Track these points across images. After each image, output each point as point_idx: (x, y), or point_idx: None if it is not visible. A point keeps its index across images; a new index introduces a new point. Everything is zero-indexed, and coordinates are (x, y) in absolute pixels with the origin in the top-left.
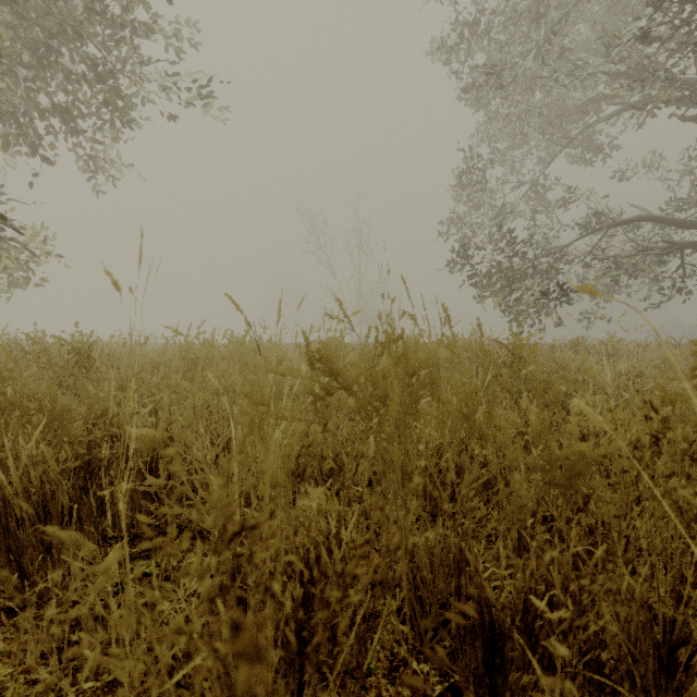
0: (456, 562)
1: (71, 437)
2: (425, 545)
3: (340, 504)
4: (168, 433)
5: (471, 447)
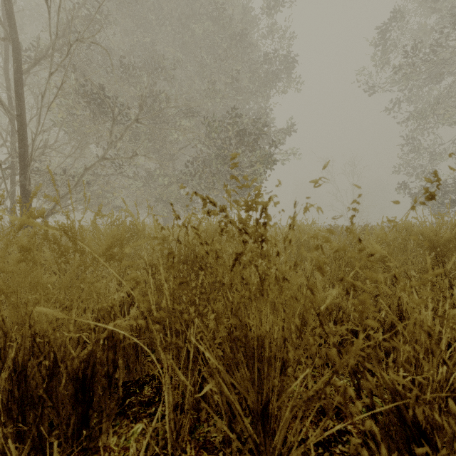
0: None
1: None
2: None
3: None
4: None
5: None
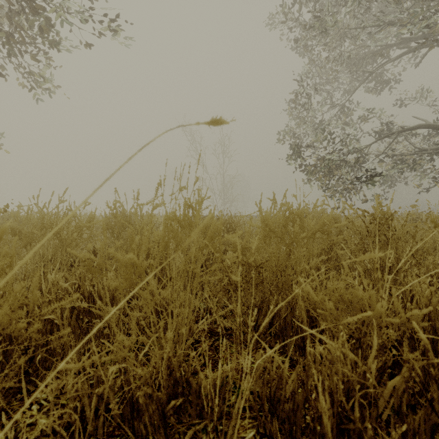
0: None
1: None
2: None
3: None
4: None
5: None
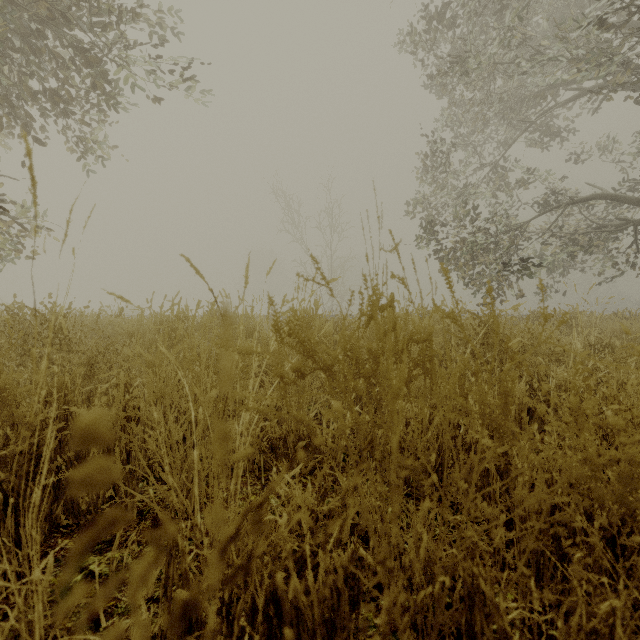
0: (466, 592)
1: (14, 418)
2: (418, 555)
3: (314, 484)
4: (124, 413)
5: (480, 442)
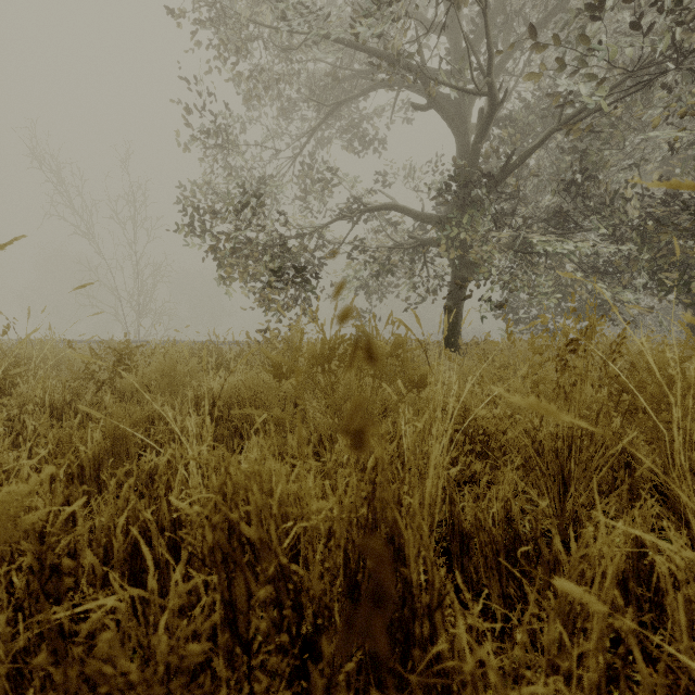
0: None
1: None
2: None
3: None
4: None
5: None
